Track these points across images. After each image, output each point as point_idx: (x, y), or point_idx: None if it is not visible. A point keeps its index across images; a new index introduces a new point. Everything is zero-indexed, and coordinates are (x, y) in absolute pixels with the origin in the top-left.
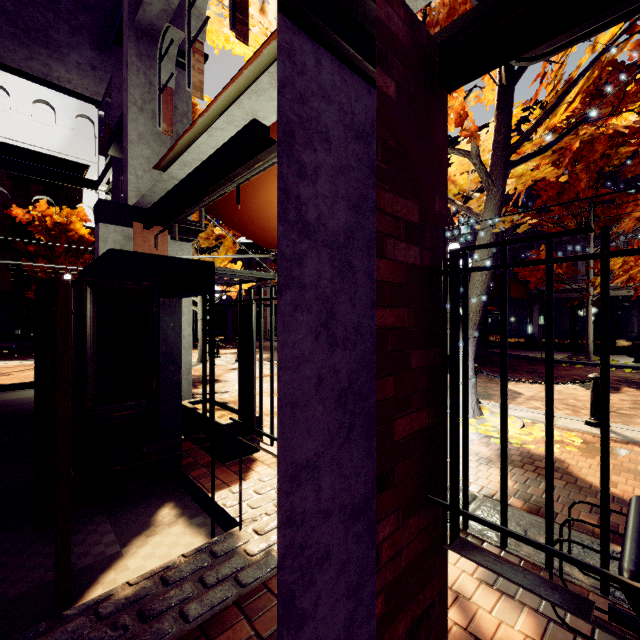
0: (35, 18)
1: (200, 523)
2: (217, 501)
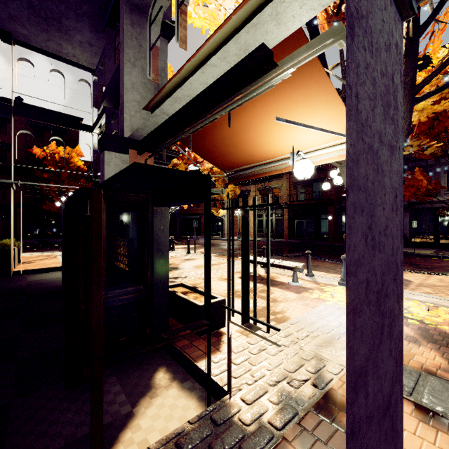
0: (52, 9)
1: (190, 387)
2: (203, 370)
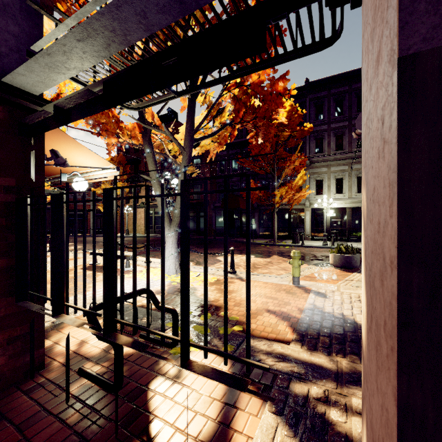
0: None
1: None
2: None
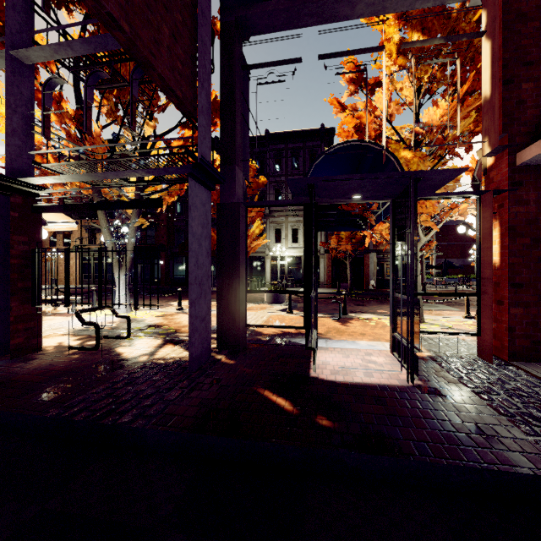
0: None
1: None
2: None
